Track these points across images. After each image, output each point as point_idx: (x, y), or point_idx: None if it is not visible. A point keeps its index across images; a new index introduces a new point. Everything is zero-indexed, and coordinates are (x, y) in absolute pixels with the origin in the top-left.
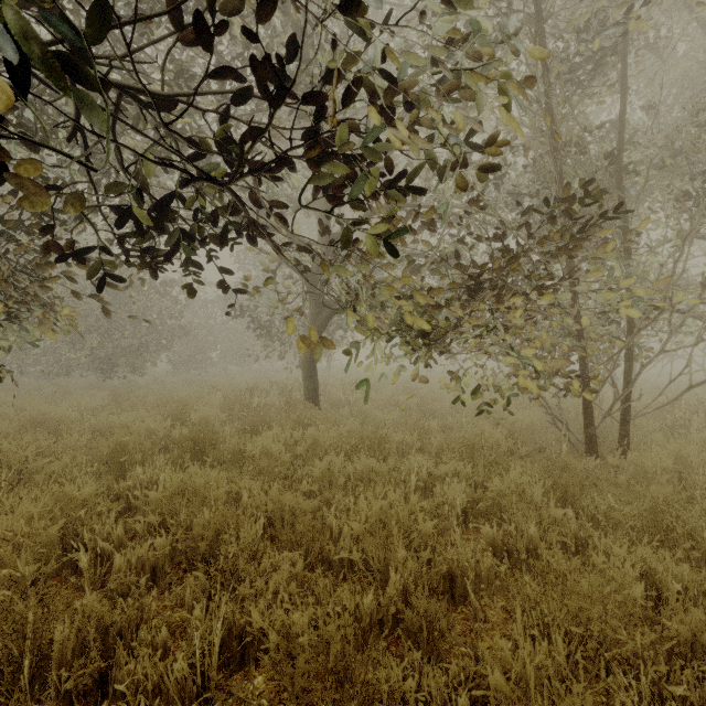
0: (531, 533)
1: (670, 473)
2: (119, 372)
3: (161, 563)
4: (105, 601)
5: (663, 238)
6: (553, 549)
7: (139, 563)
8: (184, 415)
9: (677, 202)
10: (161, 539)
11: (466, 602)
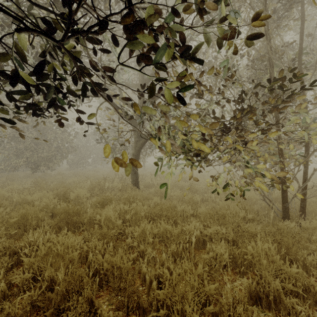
0: (276, 286)
1: None
2: (41, 169)
3: (24, 316)
4: None
5: None
6: (291, 297)
7: None
8: (67, 194)
9: None
10: (30, 293)
11: None
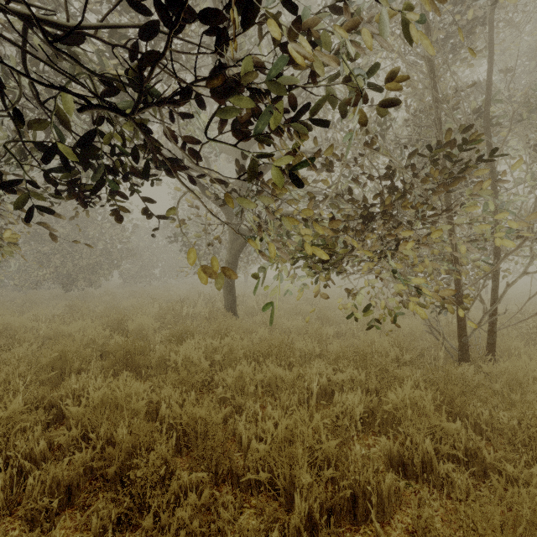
0: (425, 447)
1: (536, 380)
2: (78, 285)
3: (76, 481)
4: (18, 523)
5: (524, 177)
6: (446, 463)
7: (54, 482)
8: (123, 324)
9: (535, 147)
10: (80, 454)
11: (367, 521)
